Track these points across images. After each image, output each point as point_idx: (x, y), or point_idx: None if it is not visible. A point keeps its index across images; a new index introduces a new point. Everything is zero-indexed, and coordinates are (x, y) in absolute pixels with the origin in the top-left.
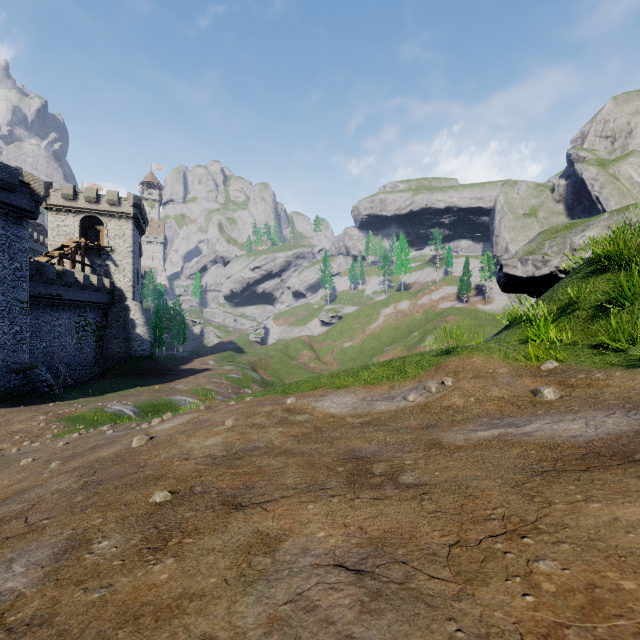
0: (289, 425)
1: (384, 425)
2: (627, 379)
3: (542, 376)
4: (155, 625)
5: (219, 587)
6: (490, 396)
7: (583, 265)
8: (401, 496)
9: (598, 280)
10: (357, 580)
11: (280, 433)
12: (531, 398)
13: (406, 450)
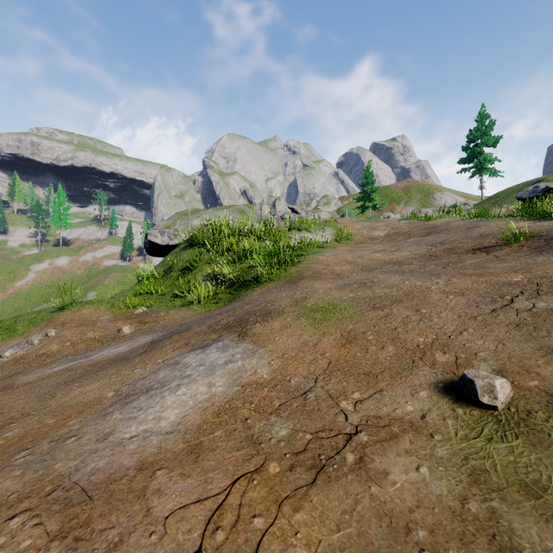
0: None
1: None
2: (175, 314)
3: (132, 318)
4: None
5: None
6: (85, 339)
7: (184, 242)
8: None
9: (186, 253)
10: None
11: None
12: (115, 335)
13: None
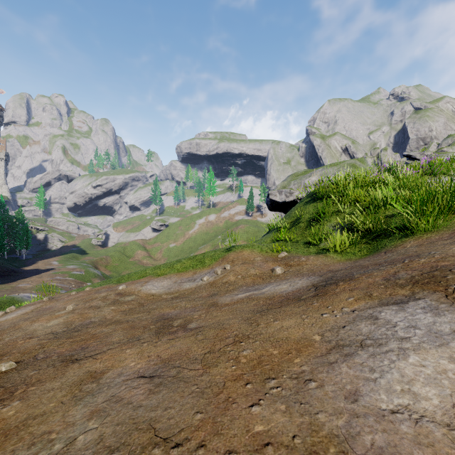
0: (120, 304)
1: (186, 297)
2: (315, 260)
3: (278, 261)
4: (5, 439)
5: (57, 407)
6: (249, 274)
7: (305, 197)
8: (186, 335)
9: (310, 206)
10: (150, 381)
11: (112, 310)
12: (270, 273)
13: (196, 310)
